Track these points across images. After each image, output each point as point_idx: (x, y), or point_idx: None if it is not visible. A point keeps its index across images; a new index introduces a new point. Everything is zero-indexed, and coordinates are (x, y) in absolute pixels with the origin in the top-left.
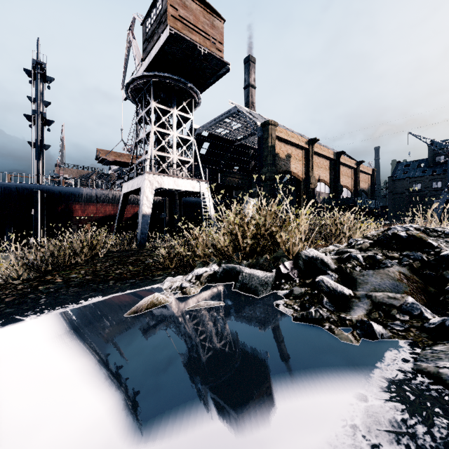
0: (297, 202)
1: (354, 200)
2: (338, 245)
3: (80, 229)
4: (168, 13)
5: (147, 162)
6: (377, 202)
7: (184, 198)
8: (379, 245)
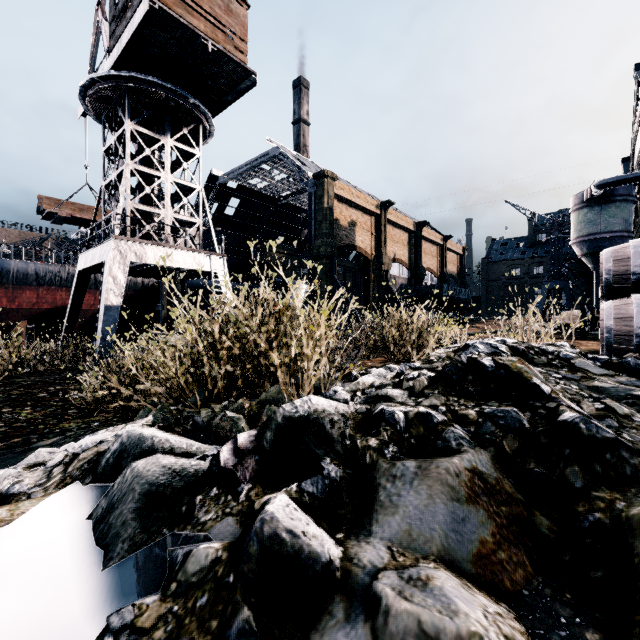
0: (365, 289)
1: (439, 289)
2: (393, 368)
3: (6, 329)
4: None
5: (116, 220)
6: (467, 291)
7: (196, 280)
8: (445, 385)
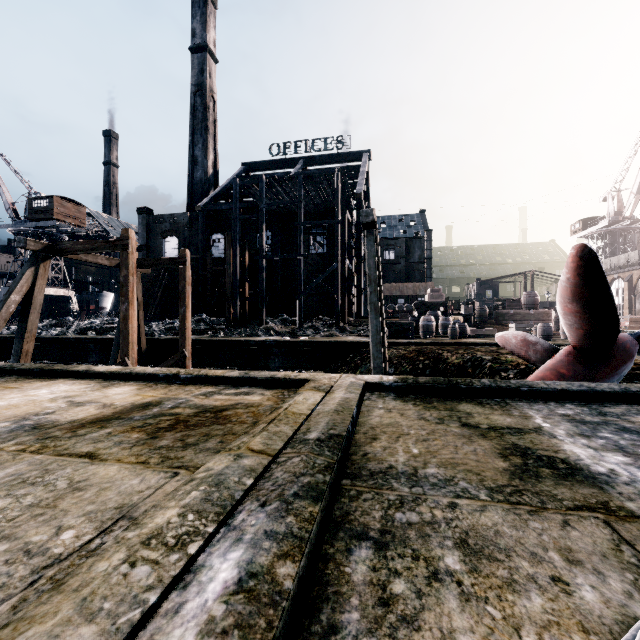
0: None
1: None
2: None
3: None
4: (54, 212)
5: None
6: None
7: None
8: None
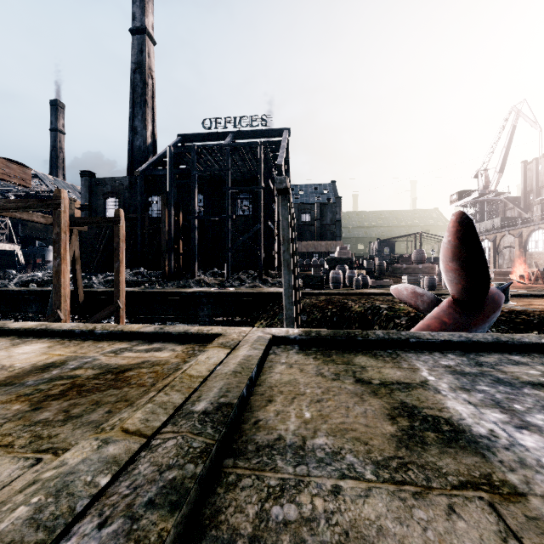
0: None
1: None
2: None
3: None
4: None
5: None
6: None
7: None
8: None
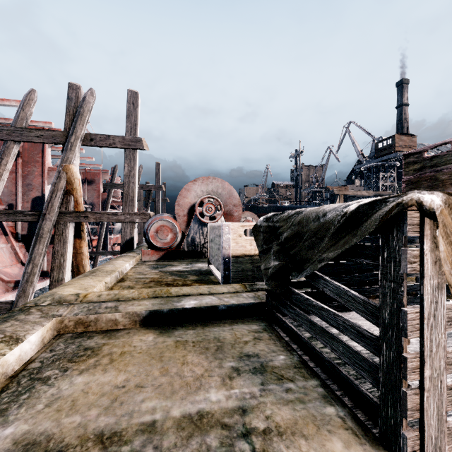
0: None
1: None
2: None
3: None
4: (395, 146)
5: None
6: None
7: None
8: None
